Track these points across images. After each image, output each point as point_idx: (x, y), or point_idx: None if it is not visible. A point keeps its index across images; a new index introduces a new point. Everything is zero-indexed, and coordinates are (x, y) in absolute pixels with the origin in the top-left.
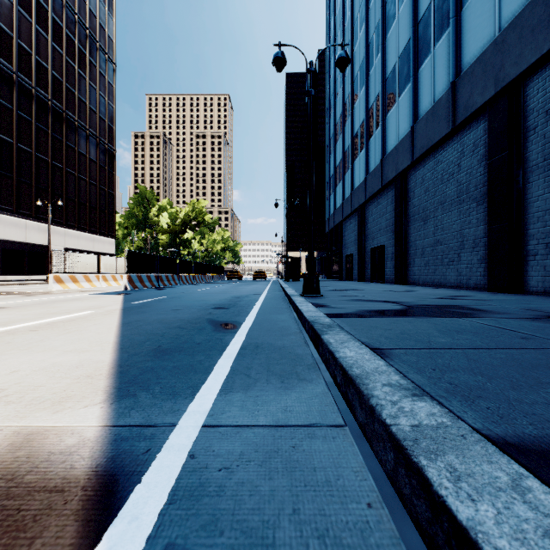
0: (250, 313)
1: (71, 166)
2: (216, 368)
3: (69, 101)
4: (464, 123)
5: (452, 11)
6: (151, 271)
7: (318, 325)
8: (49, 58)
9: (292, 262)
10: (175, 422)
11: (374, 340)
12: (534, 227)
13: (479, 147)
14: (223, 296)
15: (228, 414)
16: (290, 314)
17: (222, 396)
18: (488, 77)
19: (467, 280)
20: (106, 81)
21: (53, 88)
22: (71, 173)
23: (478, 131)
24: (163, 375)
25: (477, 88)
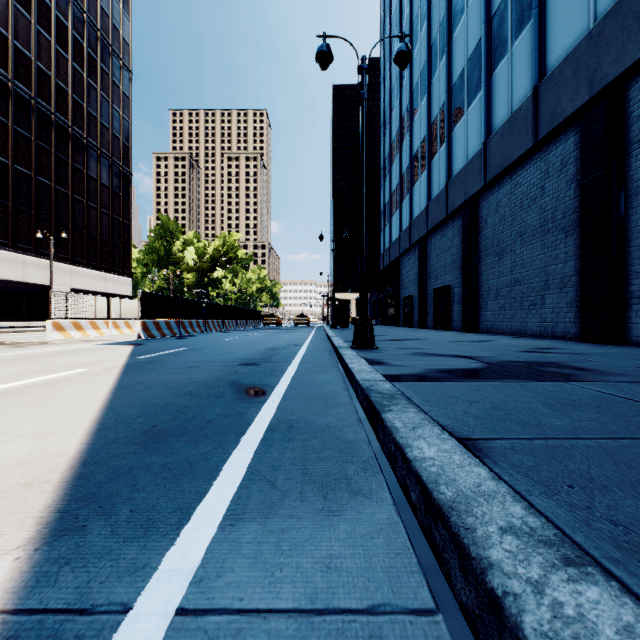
0: (286, 371)
1: (79, 191)
2: (225, 468)
3: (76, 115)
4: (549, 136)
5: (534, 0)
6: (171, 316)
7: (376, 394)
8: (52, 64)
9: (340, 305)
10: (130, 600)
11: (458, 422)
12: (639, 262)
13: (569, 165)
14: (256, 347)
15: (228, 578)
16: (338, 374)
17: (225, 531)
18: (580, 79)
19: (553, 328)
20: (121, 91)
21: (57, 100)
22: (79, 200)
23: (567, 145)
24: (143, 482)
25: (566, 93)
